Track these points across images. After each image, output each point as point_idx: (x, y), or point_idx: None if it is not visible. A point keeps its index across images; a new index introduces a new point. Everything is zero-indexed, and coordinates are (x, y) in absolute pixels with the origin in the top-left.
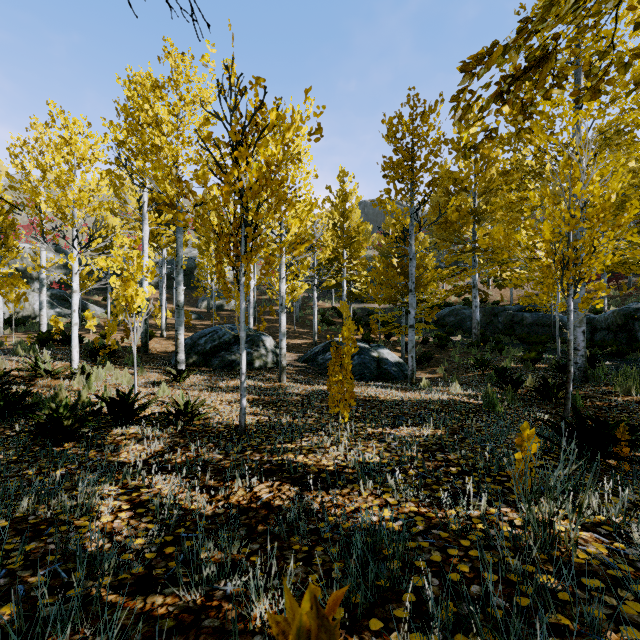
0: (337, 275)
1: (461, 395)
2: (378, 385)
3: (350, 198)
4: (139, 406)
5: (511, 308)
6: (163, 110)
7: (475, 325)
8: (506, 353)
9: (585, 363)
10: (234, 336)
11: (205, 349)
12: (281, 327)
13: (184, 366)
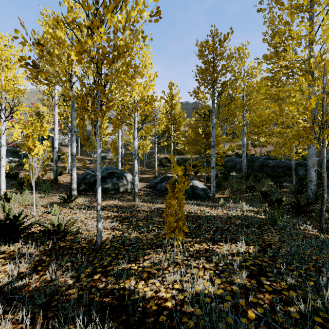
0: (168, 140)
1: (248, 211)
2: (194, 203)
3: (175, 97)
4: (24, 226)
5: (261, 158)
6: (61, 34)
7: (244, 167)
8: (262, 182)
9: (316, 189)
10: (108, 173)
11: (90, 181)
12: (134, 168)
13: (76, 192)
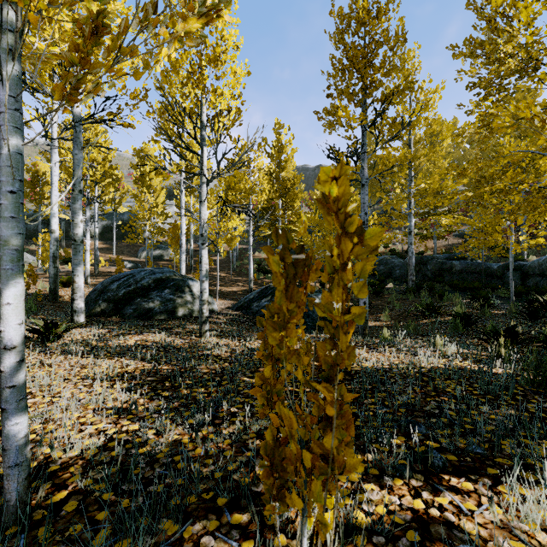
0: (273, 226)
1: (455, 356)
2: None
3: (286, 149)
4: None
5: (439, 256)
6: None
7: (411, 271)
8: (447, 299)
9: None
10: (155, 280)
11: (117, 295)
12: (202, 264)
13: (83, 316)
